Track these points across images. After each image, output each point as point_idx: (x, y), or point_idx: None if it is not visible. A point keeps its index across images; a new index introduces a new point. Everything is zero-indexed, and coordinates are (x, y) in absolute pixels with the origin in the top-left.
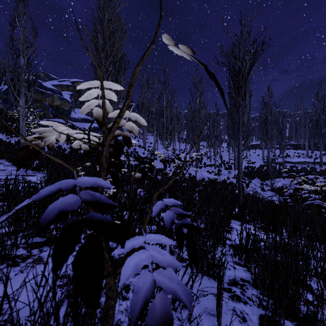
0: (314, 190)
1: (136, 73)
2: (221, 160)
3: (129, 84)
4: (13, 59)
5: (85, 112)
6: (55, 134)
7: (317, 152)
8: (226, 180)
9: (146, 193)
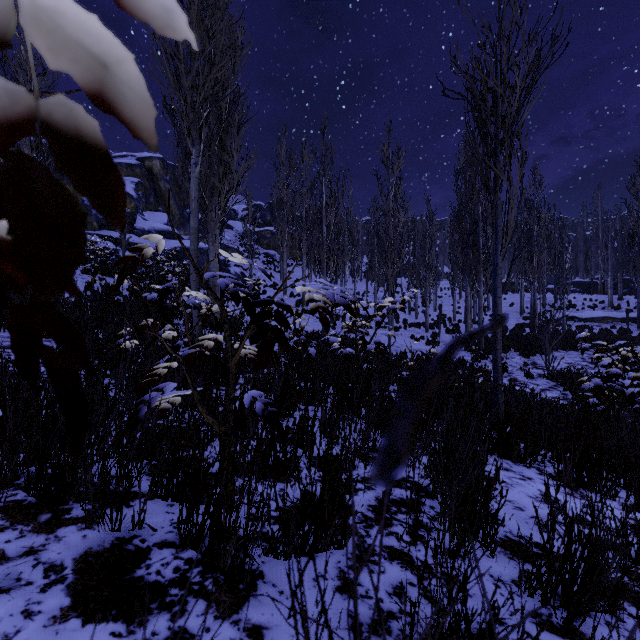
0: None
1: None
2: (440, 314)
3: None
4: None
5: None
6: None
7: (630, 297)
8: None
9: (271, 403)
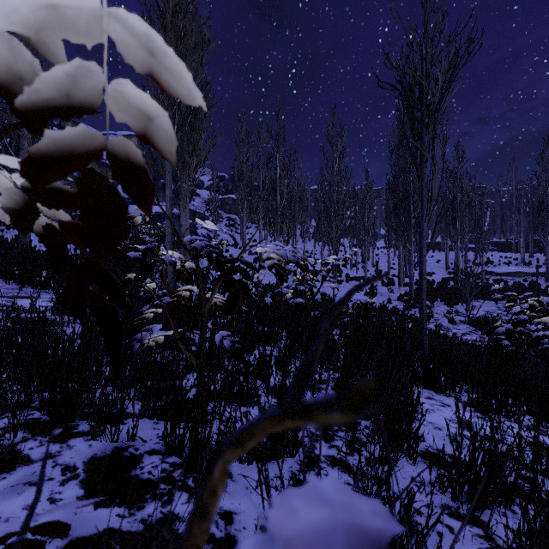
0: None
1: None
2: (377, 269)
3: None
4: None
5: None
6: None
7: (540, 255)
8: (386, 305)
9: (237, 341)
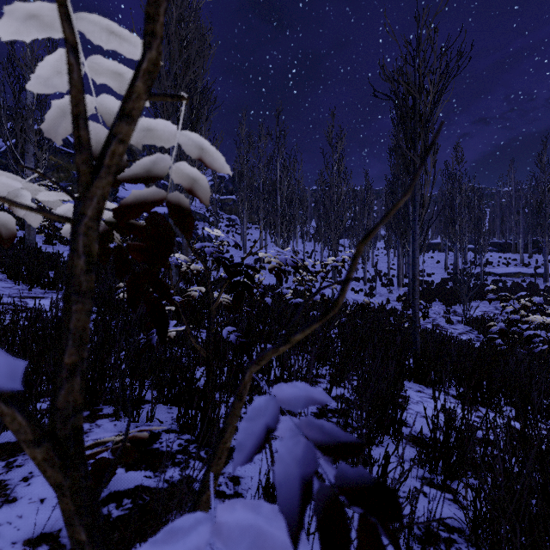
0: (543, 324)
1: None
2: (376, 270)
3: None
4: (14, 93)
5: (60, 134)
6: None
7: (539, 256)
8: (385, 305)
9: (241, 336)
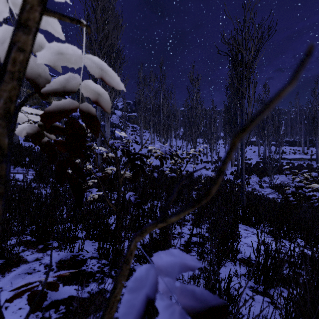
0: (317, 188)
1: None
2: (218, 156)
3: None
4: None
5: None
6: None
7: (313, 148)
8: (223, 177)
9: (138, 198)
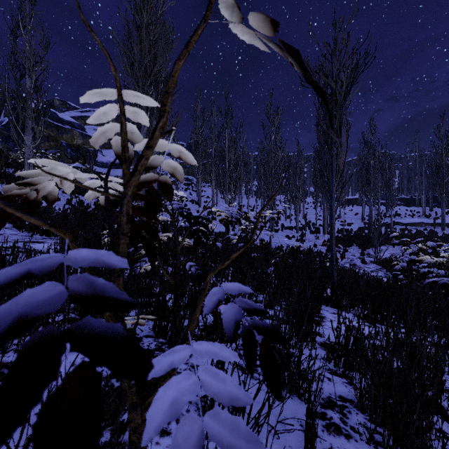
0: (436, 263)
1: (176, 73)
2: (306, 220)
3: (165, 91)
4: (16, 80)
5: (99, 143)
6: (57, 180)
7: (438, 209)
8: (312, 248)
9: (199, 269)
